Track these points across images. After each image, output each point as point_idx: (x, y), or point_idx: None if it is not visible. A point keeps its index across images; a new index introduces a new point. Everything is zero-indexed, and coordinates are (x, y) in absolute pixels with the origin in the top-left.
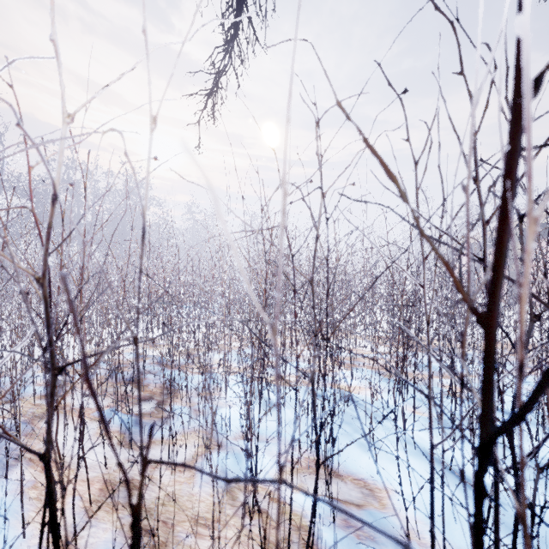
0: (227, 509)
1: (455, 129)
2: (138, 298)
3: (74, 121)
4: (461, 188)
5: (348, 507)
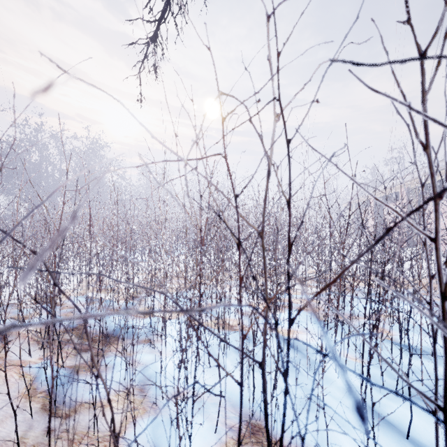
0: None
1: None
2: None
3: None
4: None
5: None
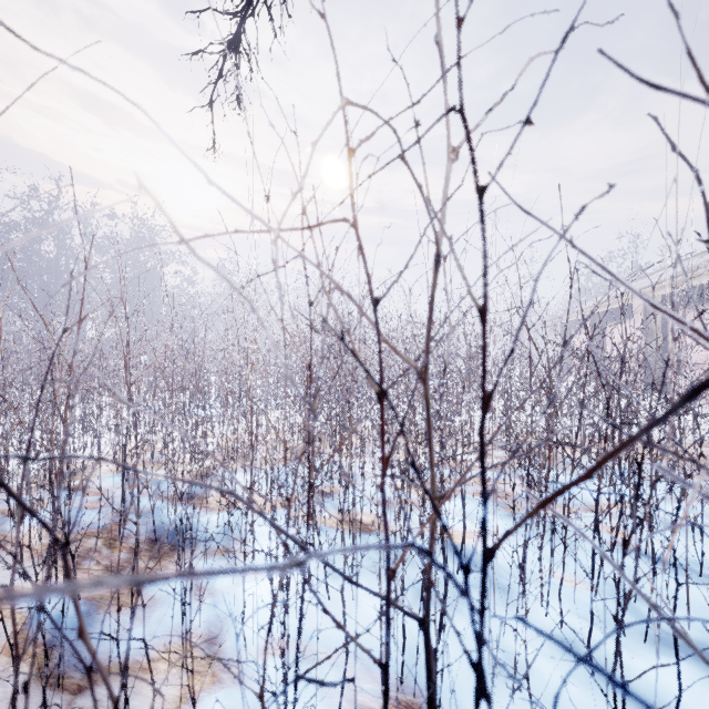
0: None
1: None
2: None
3: None
4: None
5: None
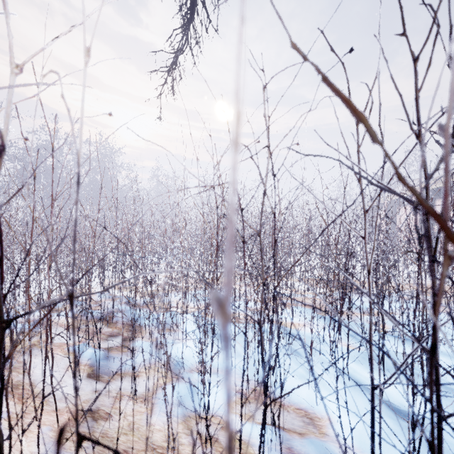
0: (183, 438)
1: (397, 89)
2: (73, 253)
3: (22, 72)
4: (438, 128)
5: (291, 436)
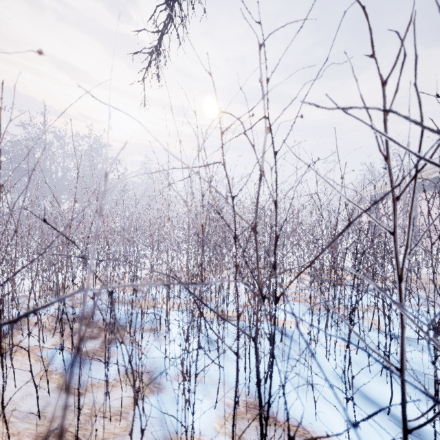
0: None
1: None
2: None
3: None
4: None
5: None
